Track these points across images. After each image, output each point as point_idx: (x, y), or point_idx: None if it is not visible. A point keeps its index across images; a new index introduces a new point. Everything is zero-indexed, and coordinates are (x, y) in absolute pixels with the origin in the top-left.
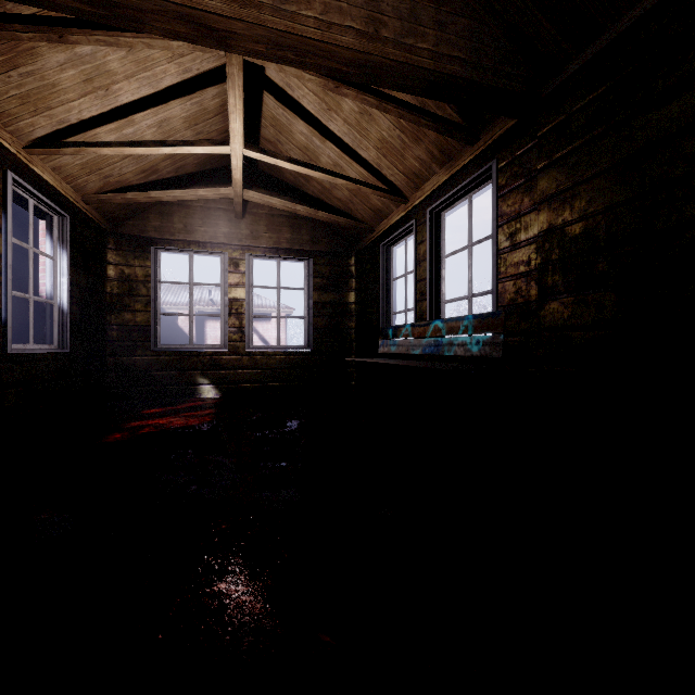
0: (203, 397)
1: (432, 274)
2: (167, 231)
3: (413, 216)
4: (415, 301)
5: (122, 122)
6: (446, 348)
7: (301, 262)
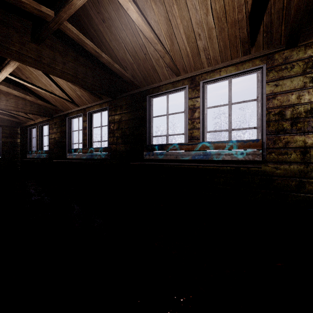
0: None
1: (40, 139)
2: None
3: (36, 124)
4: (36, 145)
5: None
6: (41, 156)
7: None
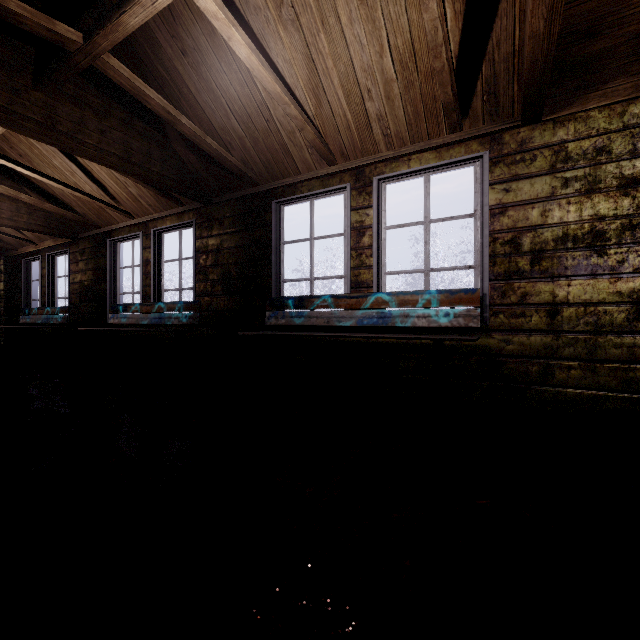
0: None
1: (50, 285)
2: None
3: (41, 253)
4: (41, 296)
5: None
6: (51, 320)
7: None
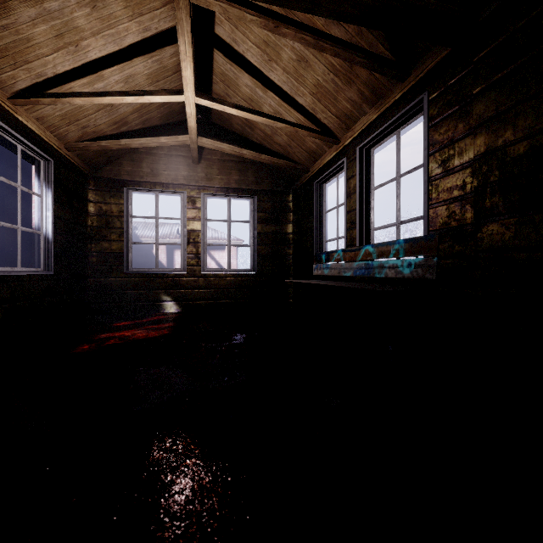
0: (166, 312)
1: (362, 204)
2: (137, 175)
3: (344, 155)
4: (346, 229)
5: (93, 77)
6: (377, 270)
7: (247, 199)
